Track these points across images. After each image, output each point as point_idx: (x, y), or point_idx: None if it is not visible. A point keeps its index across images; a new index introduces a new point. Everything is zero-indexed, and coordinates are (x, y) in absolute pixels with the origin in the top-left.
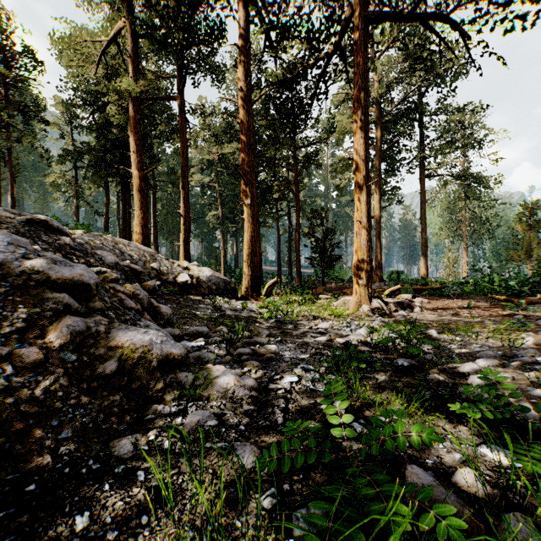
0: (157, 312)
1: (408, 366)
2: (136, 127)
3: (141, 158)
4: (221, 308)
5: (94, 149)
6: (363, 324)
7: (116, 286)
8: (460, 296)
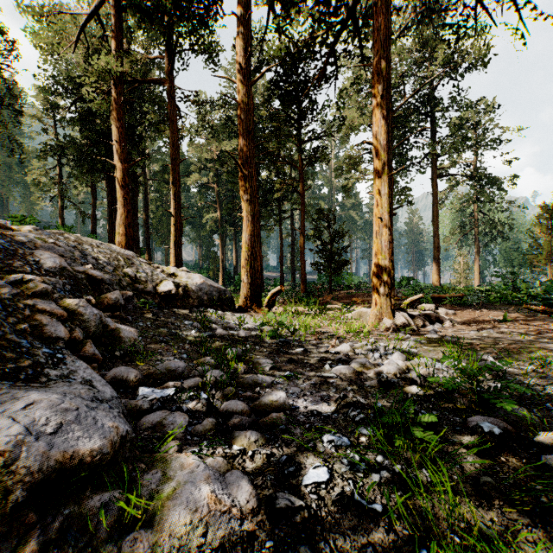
0: (115, 337)
1: (502, 435)
2: (118, 112)
3: (125, 148)
4: (211, 326)
5: (76, 142)
6: (394, 346)
7: (38, 304)
8: (483, 305)
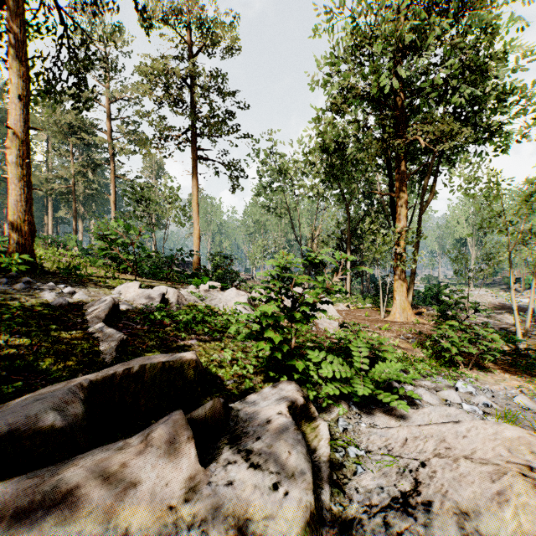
0: None
1: None
2: None
3: None
4: None
5: None
6: None
7: None
8: None
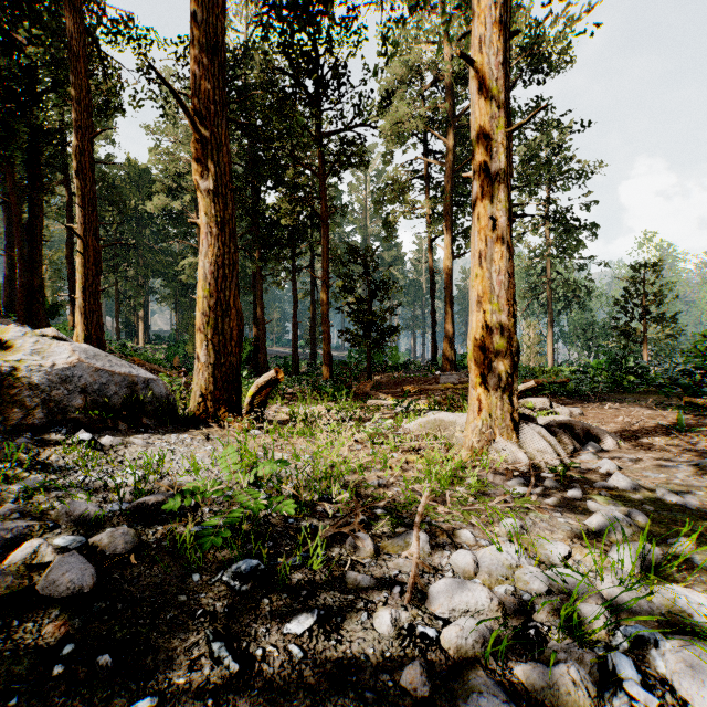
0: None
1: None
2: None
3: None
4: None
5: None
6: (625, 580)
7: None
8: (596, 395)
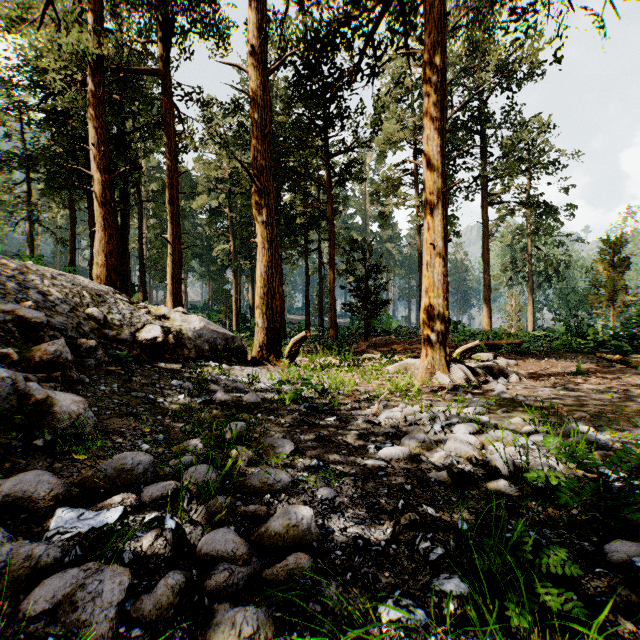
0: (45, 412)
1: None
2: (96, 107)
3: (105, 154)
4: (208, 387)
5: (47, 149)
6: (458, 413)
7: None
8: (545, 353)
